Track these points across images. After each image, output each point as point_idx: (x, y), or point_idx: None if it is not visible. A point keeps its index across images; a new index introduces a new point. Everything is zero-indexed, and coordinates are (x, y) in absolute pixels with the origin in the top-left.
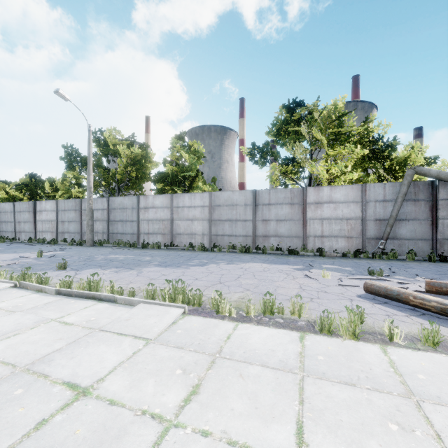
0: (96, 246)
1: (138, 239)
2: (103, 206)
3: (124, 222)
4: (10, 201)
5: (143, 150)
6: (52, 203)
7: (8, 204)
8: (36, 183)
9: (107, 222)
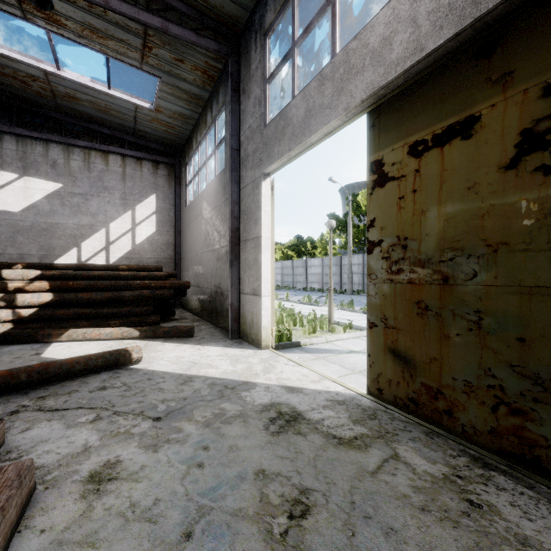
0: (355, 295)
1: None
2: (358, 261)
3: None
4: (285, 259)
5: None
6: (319, 260)
7: (289, 262)
8: (300, 243)
9: (362, 275)
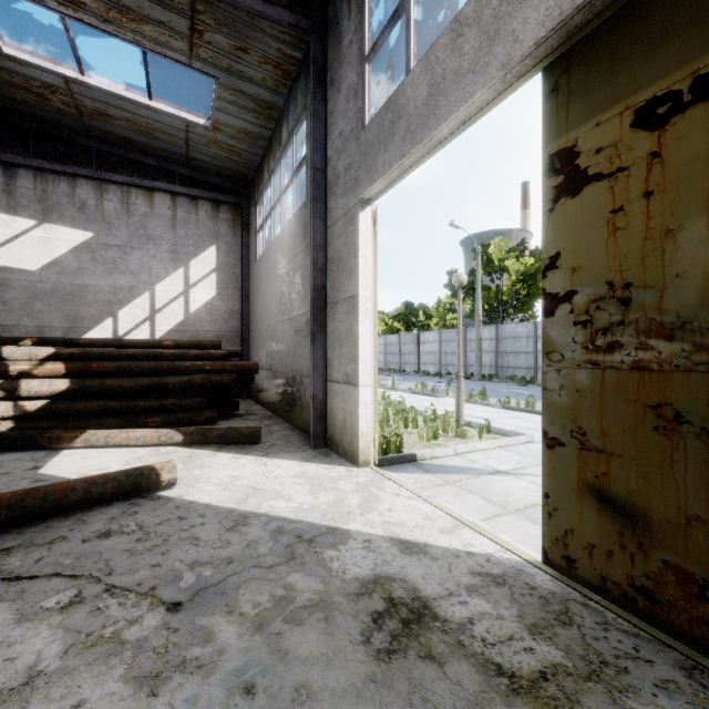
0: (486, 381)
1: (535, 375)
2: (490, 335)
3: (517, 354)
4: (389, 333)
5: (535, 257)
6: (435, 334)
7: (395, 336)
8: (410, 312)
9: (495, 354)
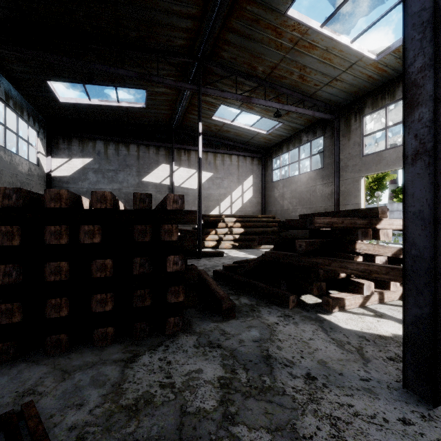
0: None
1: None
2: None
3: None
4: None
5: None
6: None
7: None
8: None
9: None
